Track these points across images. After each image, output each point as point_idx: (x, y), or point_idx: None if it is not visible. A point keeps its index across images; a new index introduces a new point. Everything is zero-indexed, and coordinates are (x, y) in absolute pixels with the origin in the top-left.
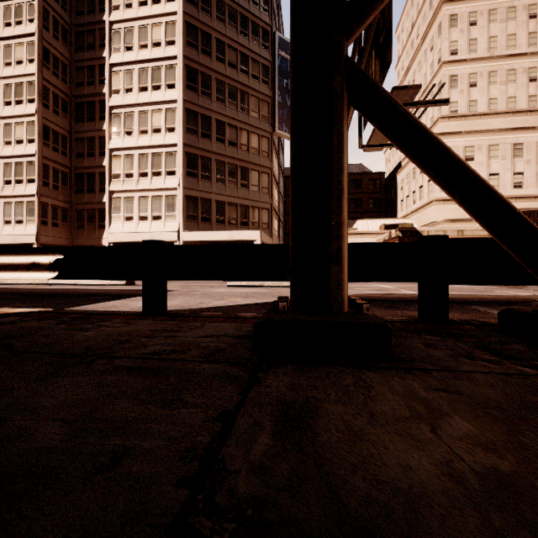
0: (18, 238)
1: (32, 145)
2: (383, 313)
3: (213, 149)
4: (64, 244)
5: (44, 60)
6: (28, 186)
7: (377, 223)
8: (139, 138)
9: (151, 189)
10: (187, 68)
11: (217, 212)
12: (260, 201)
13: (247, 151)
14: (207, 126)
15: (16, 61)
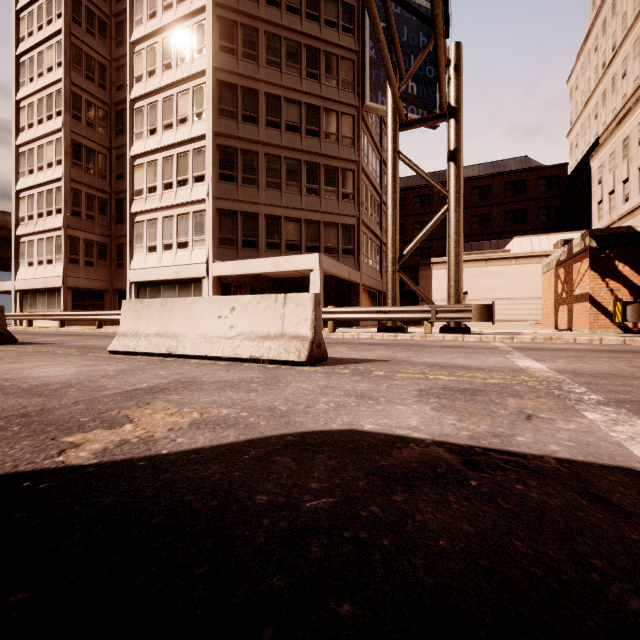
0: (48, 281)
1: (60, 166)
2: None
3: (260, 138)
4: (101, 287)
5: (75, 61)
6: (57, 217)
7: (549, 240)
8: (163, 135)
9: (176, 205)
10: (221, 21)
11: (268, 232)
12: (338, 213)
13: (317, 138)
14: (251, 104)
15: (47, 69)
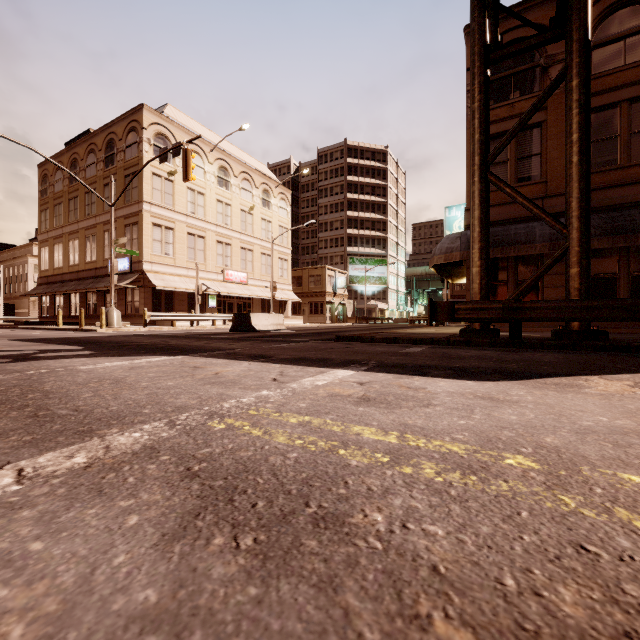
0: None
1: None
2: (525, 351)
3: None
4: None
5: None
6: None
7: None
8: None
9: None
10: None
11: None
12: None
13: None
14: None
15: None
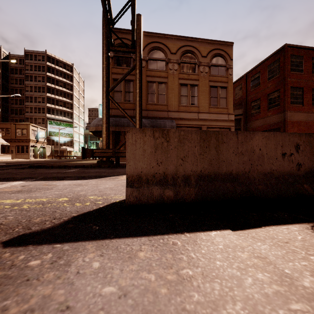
0: None
1: None
2: (118, 169)
3: None
4: None
5: None
6: None
7: None
8: None
9: None
10: None
11: None
12: None
13: None
14: None
15: None
